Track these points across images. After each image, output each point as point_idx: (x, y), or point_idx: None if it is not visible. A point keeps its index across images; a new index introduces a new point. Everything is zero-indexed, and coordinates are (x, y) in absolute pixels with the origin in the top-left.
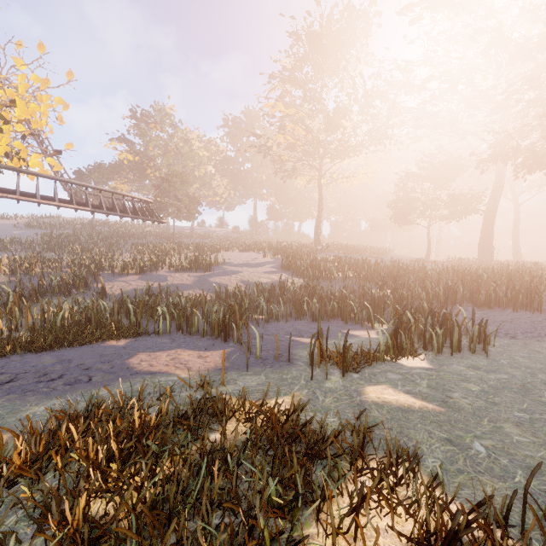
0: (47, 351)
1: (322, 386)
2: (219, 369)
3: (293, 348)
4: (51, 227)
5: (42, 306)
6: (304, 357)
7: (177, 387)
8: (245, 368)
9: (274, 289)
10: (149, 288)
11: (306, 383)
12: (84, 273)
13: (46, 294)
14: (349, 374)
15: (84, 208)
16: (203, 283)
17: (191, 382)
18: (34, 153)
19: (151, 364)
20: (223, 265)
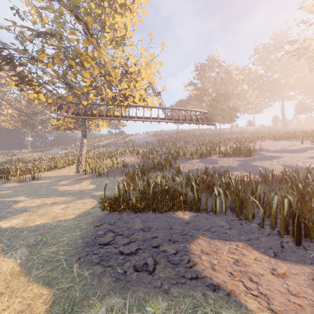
0: (141, 212)
1: None
2: None
3: None
4: (160, 135)
5: (147, 177)
6: None
7: None
8: None
9: None
10: (206, 169)
11: None
12: (170, 158)
13: (152, 169)
14: None
15: (170, 121)
16: (246, 166)
17: None
18: (149, 97)
19: (212, 263)
20: (261, 152)
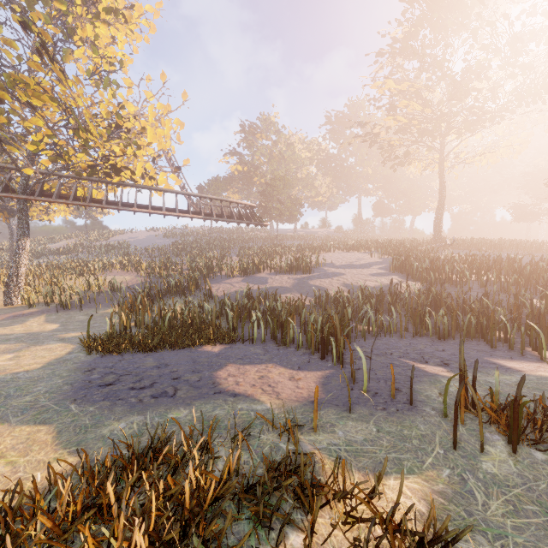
0: (153, 351)
1: (475, 468)
2: (313, 402)
3: (414, 380)
4: (181, 236)
5: (159, 306)
6: (435, 400)
7: (259, 423)
8: (346, 406)
9: (383, 295)
10: (249, 291)
11: (445, 454)
12: (196, 275)
13: (167, 294)
14: (524, 450)
15: (197, 216)
16: (302, 286)
17: (276, 418)
18: (161, 173)
19: (237, 381)
20: (324, 267)
